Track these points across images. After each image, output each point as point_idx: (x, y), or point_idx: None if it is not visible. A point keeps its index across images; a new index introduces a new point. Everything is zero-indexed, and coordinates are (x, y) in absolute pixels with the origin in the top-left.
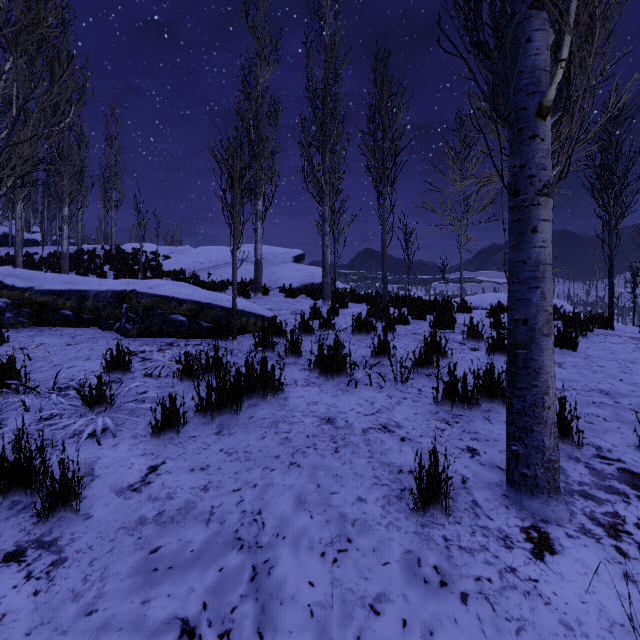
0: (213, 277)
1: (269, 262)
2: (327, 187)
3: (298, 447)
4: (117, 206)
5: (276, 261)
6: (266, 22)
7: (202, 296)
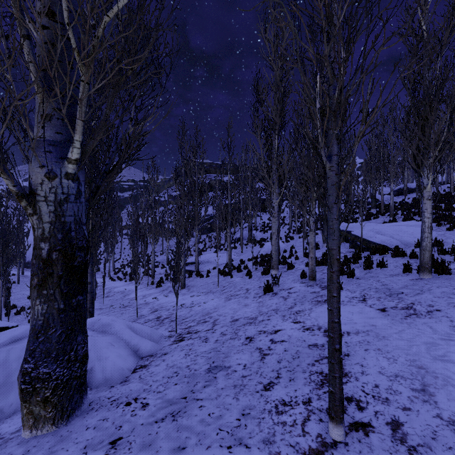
0: None
1: None
2: None
3: None
4: None
5: None
6: None
7: (366, 235)
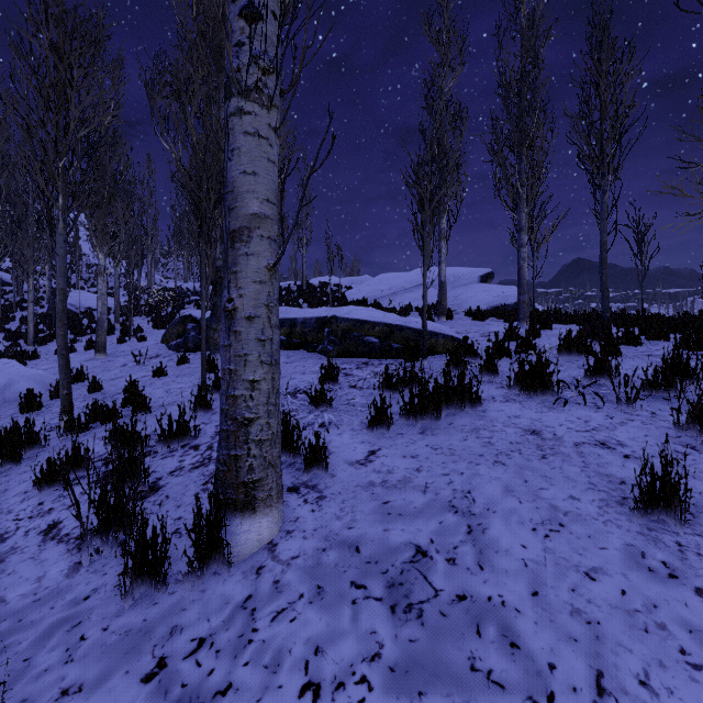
0: (394, 304)
1: (451, 284)
2: (524, 191)
3: (501, 450)
4: (307, 244)
5: (459, 283)
6: (450, 26)
7: (392, 319)
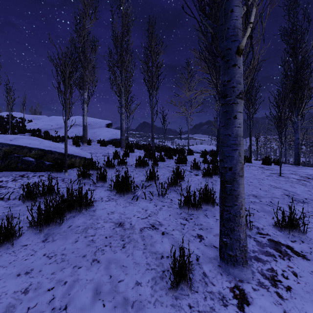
0: (58, 133)
1: (92, 126)
2: (123, 89)
3: (99, 246)
4: None
5: (96, 126)
6: None
7: (46, 146)
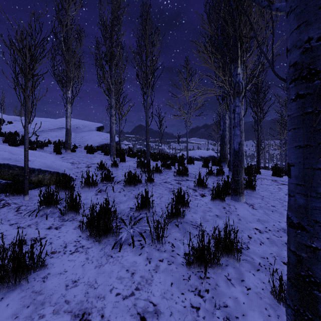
0: (40, 138)
1: (81, 130)
2: (113, 87)
3: None
4: None
5: (85, 129)
6: None
7: (2, 157)
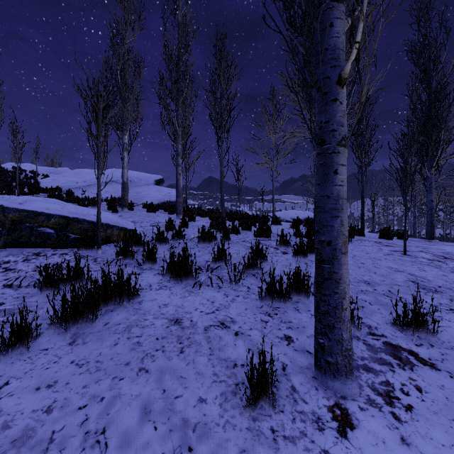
0: (87, 194)
1: (135, 184)
2: (180, 129)
3: (148, 351)
4: None
5: (141, 183)
6: None
7: (70, 211)
